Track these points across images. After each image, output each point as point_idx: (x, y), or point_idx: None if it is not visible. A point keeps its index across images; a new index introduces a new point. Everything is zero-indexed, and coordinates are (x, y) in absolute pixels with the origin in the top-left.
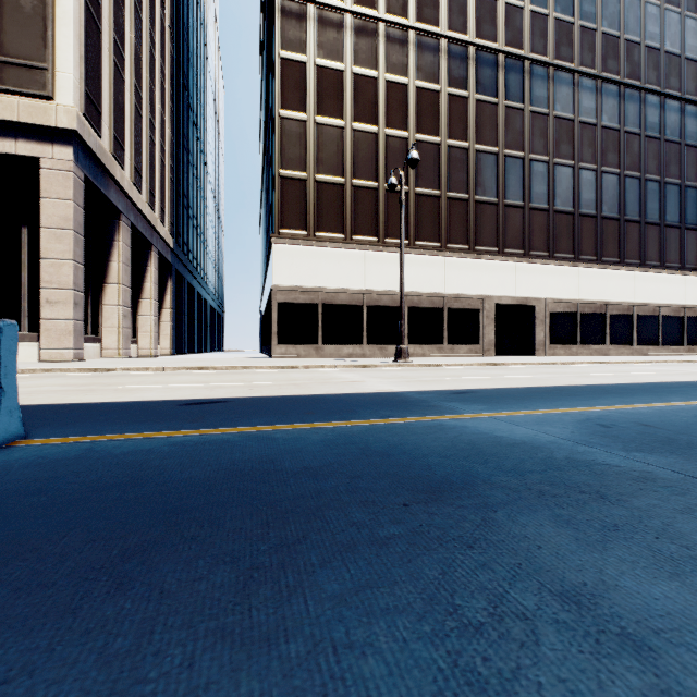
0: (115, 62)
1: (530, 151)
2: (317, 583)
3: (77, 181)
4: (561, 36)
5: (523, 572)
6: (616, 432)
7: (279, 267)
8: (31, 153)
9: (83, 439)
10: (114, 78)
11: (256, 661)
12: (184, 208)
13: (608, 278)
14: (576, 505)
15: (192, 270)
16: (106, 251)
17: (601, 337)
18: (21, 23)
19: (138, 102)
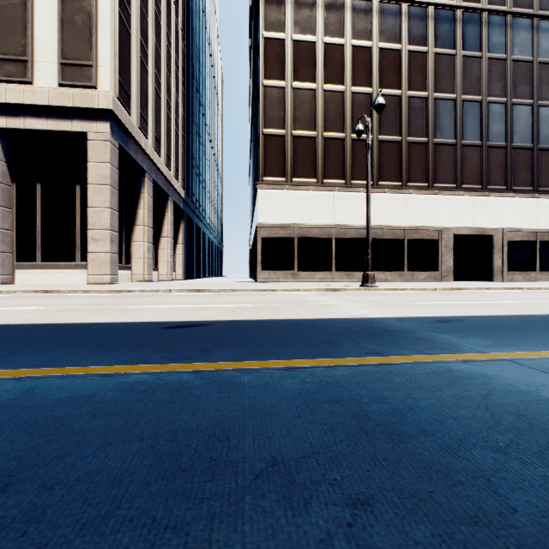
0: (141, 58)
1: (488, 95)
2: None
3: (113, 148)
4: None
5: None
6: None
7: (262, 208)
8: (81, 129)
9: (38, 372)
10: (140, 70)
11: None
12: (193, 168)
13: None
14: None
15: (198, 215)
16: (135, 201)
17: None
18: (75, 34)
19: (158, 88)
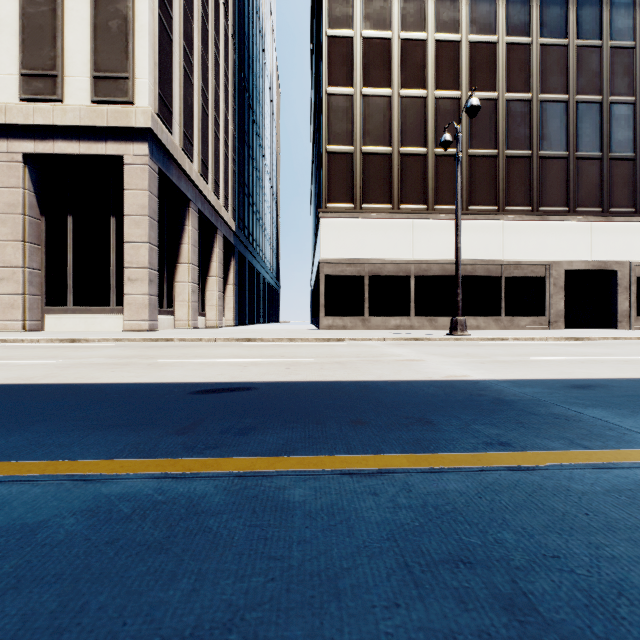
0: (185, 68)
1: (610, 93)
2: None
3: (152, 173)
4: None
5: None
6: None
7: (326, 240)
8: (116, 152)
9: None
10: (184, 82)
11: None
12: (245, 196)
13: None
14: None
15: (252, 251)
16: (178, 235)
17: None
18: (109, 42)
19: (205, 103)
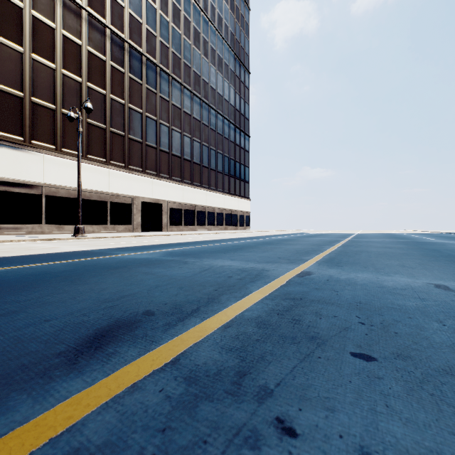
0: None
1: (160, 118)
2: (91, 279)
3: None
4: (175, 62)
5: (137, 272)
6: (173, 254)
7: None
8: None
9: None
10: None
11: (86, 284)
12: None
13: (196, 193)
14: (152, 265)
15: None
16: None
17: (193, 221)
18: None
19: None
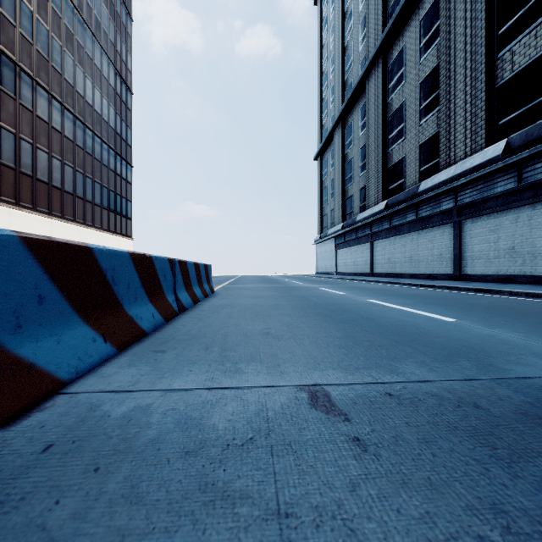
0: None
1: (21, 132)
2: None
3: None
4: (41, 65)
5: None
6: None
7: None
8: None
9: None
10: None
11: None
12: None
13: (68, 228)
14: None
15: None
16: None
17: None
18: None
19: None
